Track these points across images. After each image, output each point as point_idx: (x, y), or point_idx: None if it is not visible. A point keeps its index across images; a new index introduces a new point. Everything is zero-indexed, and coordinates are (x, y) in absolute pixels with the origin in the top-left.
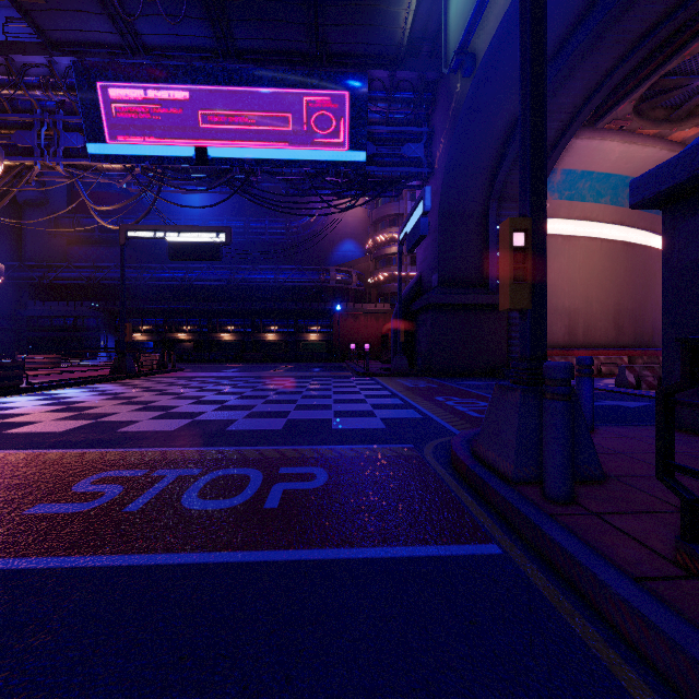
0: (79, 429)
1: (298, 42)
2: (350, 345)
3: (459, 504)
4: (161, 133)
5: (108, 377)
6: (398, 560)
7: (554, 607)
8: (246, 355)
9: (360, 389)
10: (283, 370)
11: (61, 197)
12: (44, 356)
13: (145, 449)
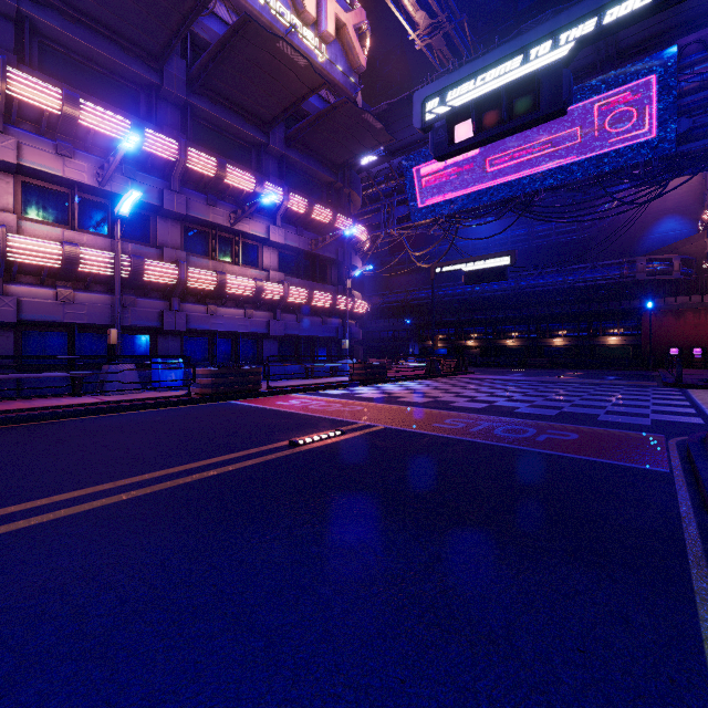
0: (429, 402)
1: (583, 58)
2: (668, 350)
3: (665, 458)
4: (458, 187)
5: (425, 375)
6: (600, 462)
7: (674, 483)
8: (530, 361)
9: (652, 398)
10: (569, 377)
11: (385, 242)
12: (382, 360)
13: (468, 413)
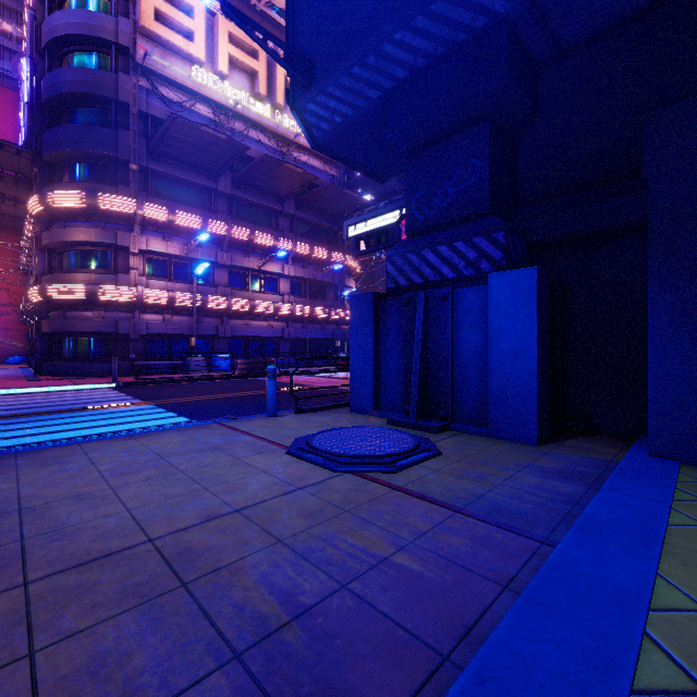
0: None
1: None
2: None
3: None
4: None
5: None
6: None
7: None
8: None
9: None
10: None
11: None
12: None
13: None
